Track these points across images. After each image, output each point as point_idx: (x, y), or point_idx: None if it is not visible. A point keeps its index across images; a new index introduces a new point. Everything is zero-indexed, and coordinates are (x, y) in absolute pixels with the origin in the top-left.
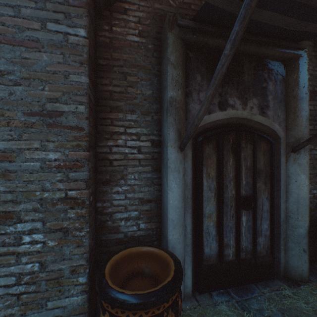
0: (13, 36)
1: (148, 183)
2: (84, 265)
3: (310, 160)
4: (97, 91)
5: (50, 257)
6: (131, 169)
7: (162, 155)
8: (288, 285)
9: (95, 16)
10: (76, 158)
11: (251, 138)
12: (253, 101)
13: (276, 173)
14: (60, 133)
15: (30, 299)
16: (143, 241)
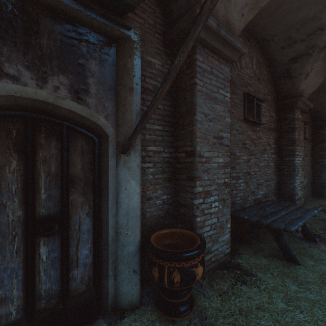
0: None
1: None
2: None
3: (159, 164)
4: None
5: None
6: None
7: None
8: (109, 323)
9: None
10: None
11: (60, 132)
12: (60, 79)
13: (106, 180)
14: None
15: None
16: None
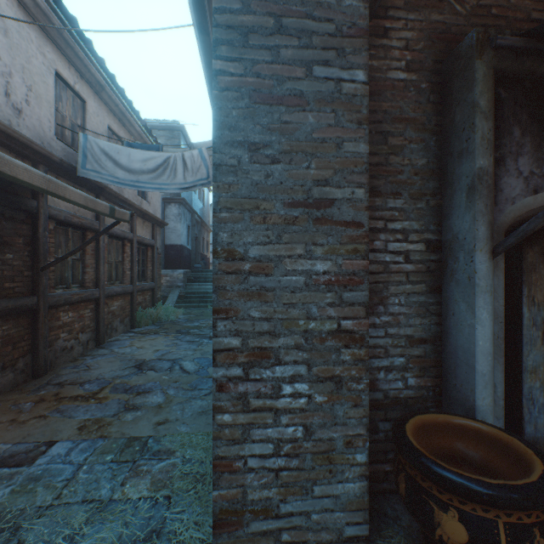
0: (270, 92)
1: (420, 312)
2: (363, 435)
3: None
4: None
5: (317, 419)
6: (393, 288)
7: (446, 266)
8: None
9: None
10: (351, 270)
11: None
12: None
13: None
14: (330, 232)
15: (292, 480)
16: (413, 407)
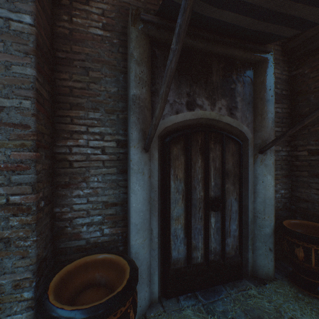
0: None
1: (113, 185)
2: (30, 278)
3: (278, 161)
4: (54, 86)
5: None
6: (93, 171)
7: (127, 156)
8: (254, 284)
9: (51, 3)
10: (19, 159)
11: (220, 139)
12: (221, 102)
13: (245, 174)
14: (0, 131)
15: None
16: (108, 248)
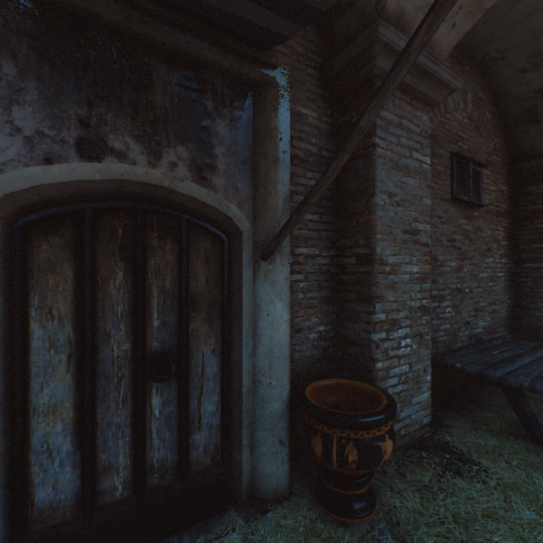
0: None
1: None
2: None
3: (314, 275)
4: None
5: None
6: None
7: None
8: (246, 518)
9: None
10: None
11: (177, 230)
12: (178, 151)
13: (238, 300)
14: None
15: None
16: None
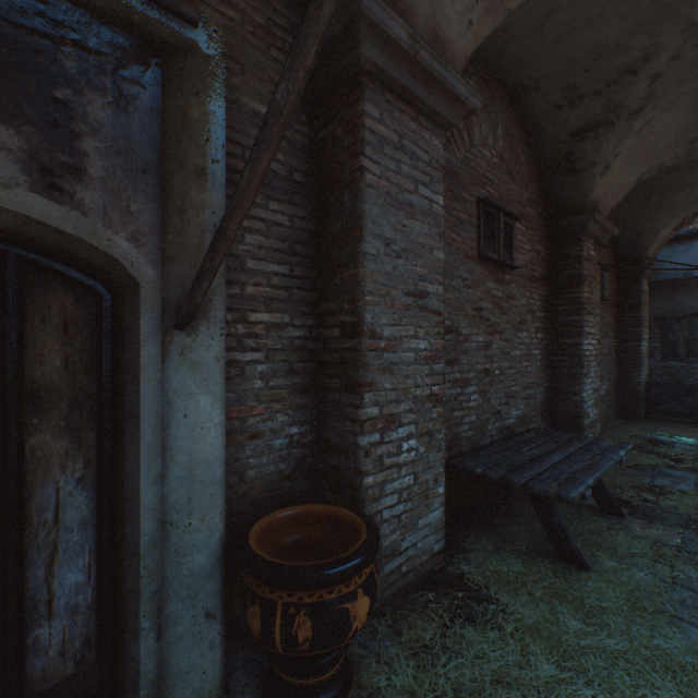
0: None
1: None
2: None
3: (282, 353)
4: None
5: None
6: None
7: None
8: None
9: None
10: None
11: None
12: None
13: (135, 394)
14: None
15: None
16: None
